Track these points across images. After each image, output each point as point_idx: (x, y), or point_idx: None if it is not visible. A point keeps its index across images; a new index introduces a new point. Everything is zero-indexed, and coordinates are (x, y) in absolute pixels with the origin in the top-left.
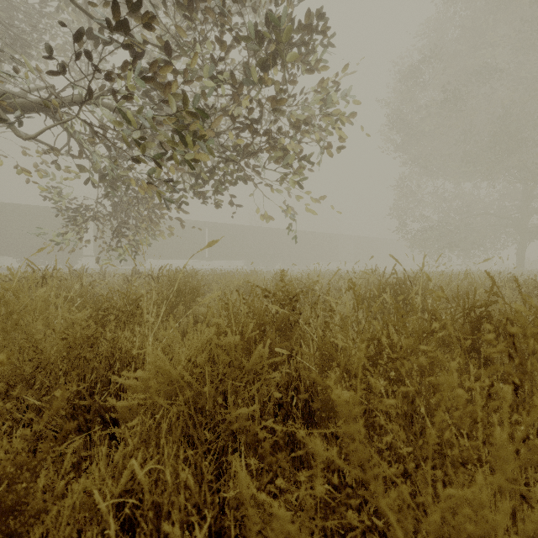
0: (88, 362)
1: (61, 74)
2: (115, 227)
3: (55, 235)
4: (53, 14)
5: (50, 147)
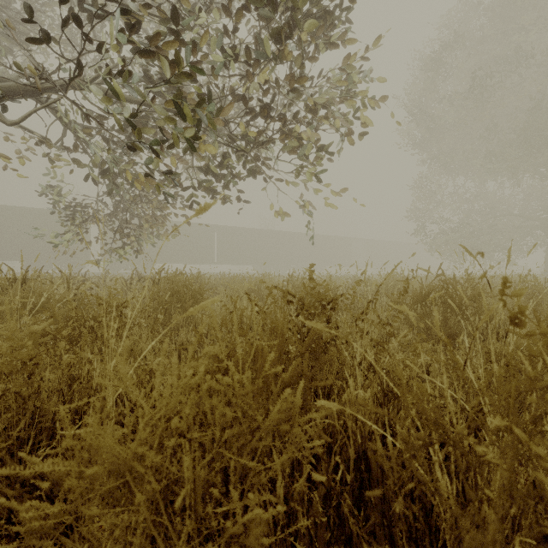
0: (25, 402)
1: (42, 41)
2: (118, 228)
3: (54, 236)
4: (52, 2)
5: (43, 139)
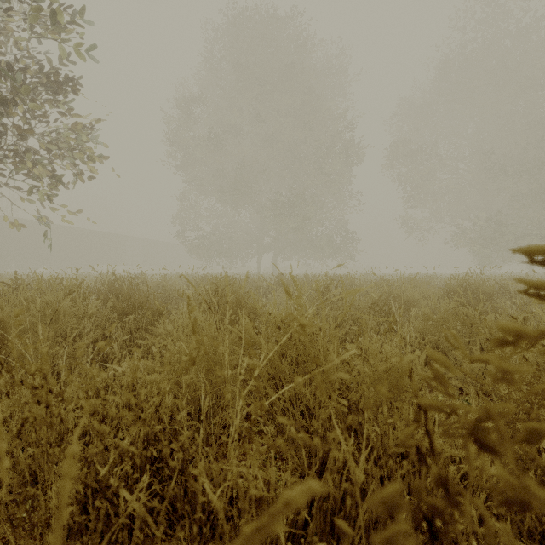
0: None
1: None
2: None
3: None
4: None
5: None
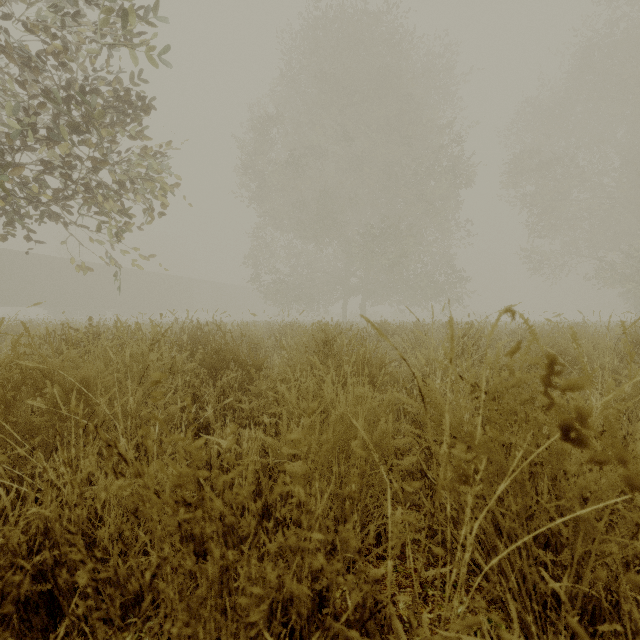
0: None
1: None
2: None
3: None
4: None
5: None
